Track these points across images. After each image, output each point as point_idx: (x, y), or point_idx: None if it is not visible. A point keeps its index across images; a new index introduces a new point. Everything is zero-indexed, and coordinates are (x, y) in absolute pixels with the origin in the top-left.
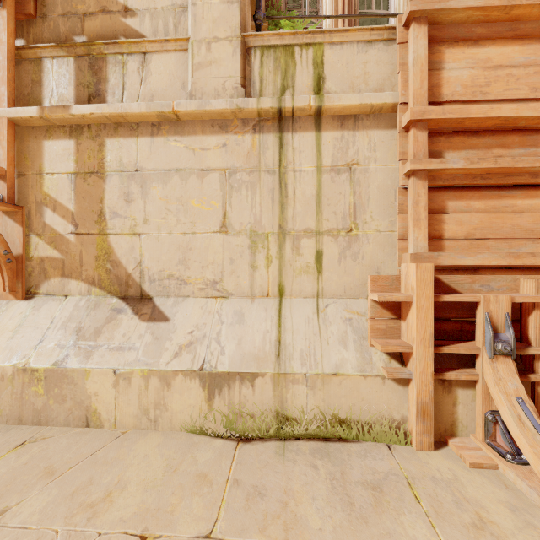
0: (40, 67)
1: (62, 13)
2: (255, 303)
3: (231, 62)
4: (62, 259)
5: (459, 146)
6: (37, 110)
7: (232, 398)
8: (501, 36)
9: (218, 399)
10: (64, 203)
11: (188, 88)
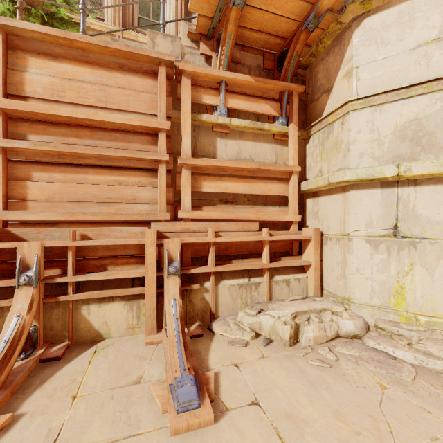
0: None
1: None
2: None
3: None
4: None
5: (41, 132)
6: None
7: None
8: (76, 59)
9: None
10: None
11: None
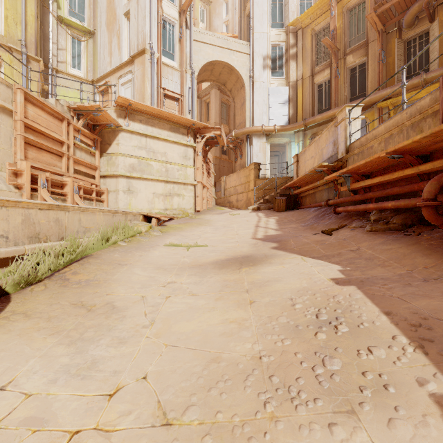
0: None
1: None
2: None
3: None
4: None
5: (30, 132)
6: None
7: None
8: (40, 107)
9: None
10: None
11: None
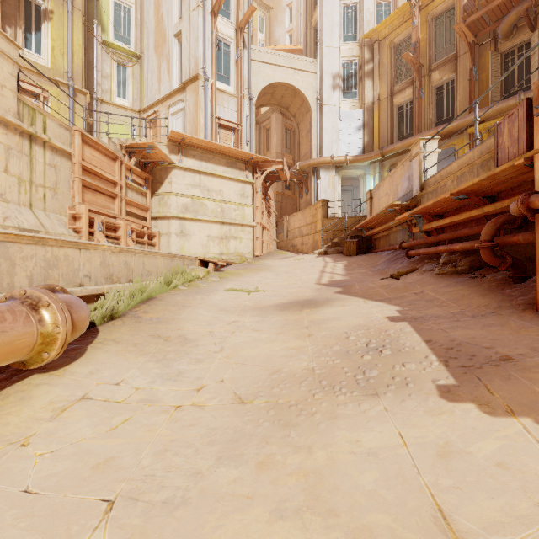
0: None
1: None
2: (22, 208)
3: (13, 101)
4: None
5: (87, 174)
6: None
7: None
8: (95, 148)
9: None
10: None
11: None
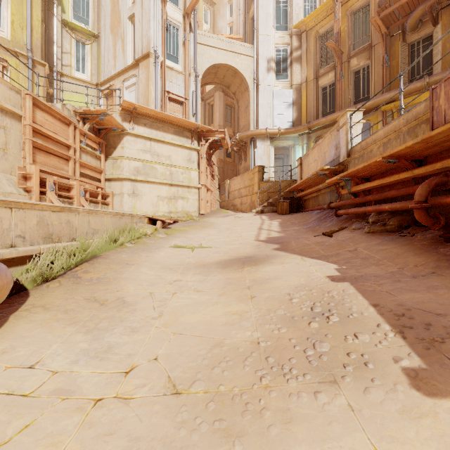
0: None
1: None
2: None
3: None
4: None
5: (39, 137)
6: None
7: None
8: (48, 112)
9: None
10: None
11: None
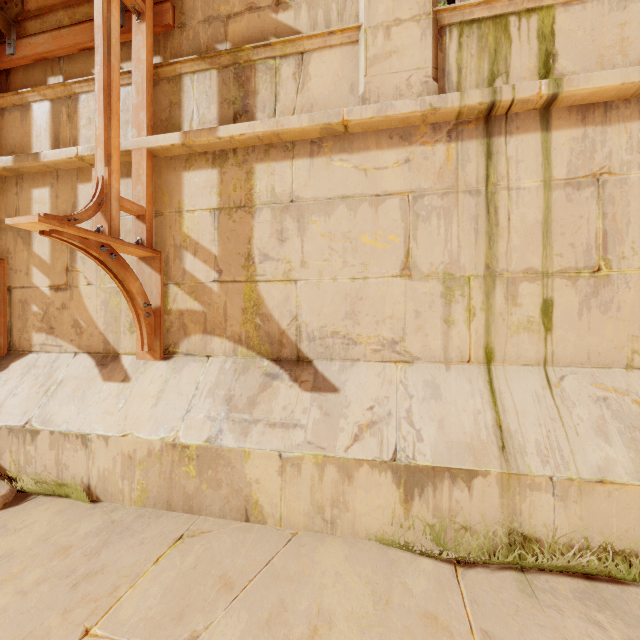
0: (179, 86)
1: (202, 18)
2: (451, 371)
3: (419, 48)
4: (204, 312)
5: None
6: (179, 137)
7: (438, 502)
8: None
9: (419, 502)
10: (206, 245)
11: (359, 90)
